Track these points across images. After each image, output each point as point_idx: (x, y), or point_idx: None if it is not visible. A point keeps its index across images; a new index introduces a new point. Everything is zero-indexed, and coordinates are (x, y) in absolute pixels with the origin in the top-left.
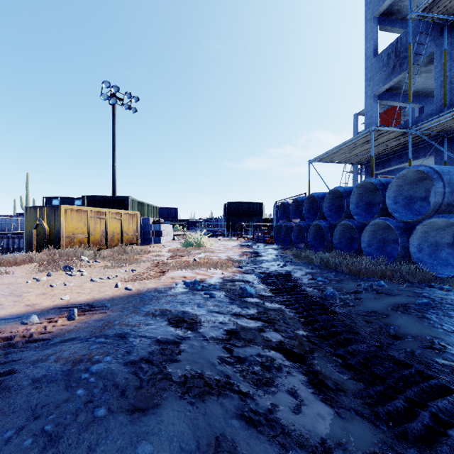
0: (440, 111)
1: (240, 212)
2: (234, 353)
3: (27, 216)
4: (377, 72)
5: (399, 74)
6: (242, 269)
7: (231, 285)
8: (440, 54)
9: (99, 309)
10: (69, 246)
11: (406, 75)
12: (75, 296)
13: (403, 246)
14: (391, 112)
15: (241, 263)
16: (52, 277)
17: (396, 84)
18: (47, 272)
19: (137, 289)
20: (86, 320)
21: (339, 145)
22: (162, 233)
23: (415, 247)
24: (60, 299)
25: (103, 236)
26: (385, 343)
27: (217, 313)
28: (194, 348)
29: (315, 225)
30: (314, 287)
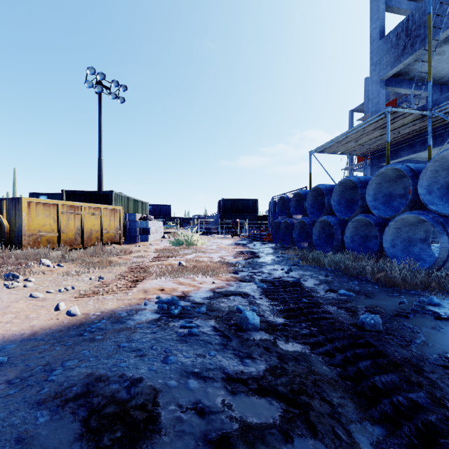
0: None
1: (234, 209)
2: None
3: None
4: (385, 55)
5: (410, 55)
6: (239, 276)
7: (224, 303)
8: None
9: None
10: (28, 246)
11: (418, 56)
12: None
13: (445, 247)
14: None
15: (237, 267)
16: None
17: (404, 69)
18: None
19: (84, 314)
20: None
21: (346, 132)
22: (150, 231)
23: None
24: None
25: (78, 234)
26: None
27: (197, 377)
28: None
29: (321, 222)
30: (338, 305)
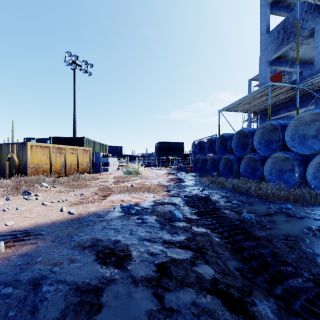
0: (319, 71)
1: (167, 149)
2: (165, 303)
3: (1, 150)
4: (270, 44)
5: (286, 45)
6: (170, 193)
7: (161, 208)
8: (319, 28)
9: (33, 238)
10: (32, 174)
11: (291, 46)
12: (20, 221)
13: (300, 174)
14: (275, 78)
15: (169, 188)
16: (9, 201)
17: (283, 54)
18: (7, 196)
19: (79, 213)
20: (9, 255)
21: (242, 98)
22: (110, 164)
23: (311, 176)
24: (4, 225)
25: (62, 166)
26: (317, 275)
27: (148, 241)
28: (119, 299)
29: (225, 158)
30: (231, 209)
